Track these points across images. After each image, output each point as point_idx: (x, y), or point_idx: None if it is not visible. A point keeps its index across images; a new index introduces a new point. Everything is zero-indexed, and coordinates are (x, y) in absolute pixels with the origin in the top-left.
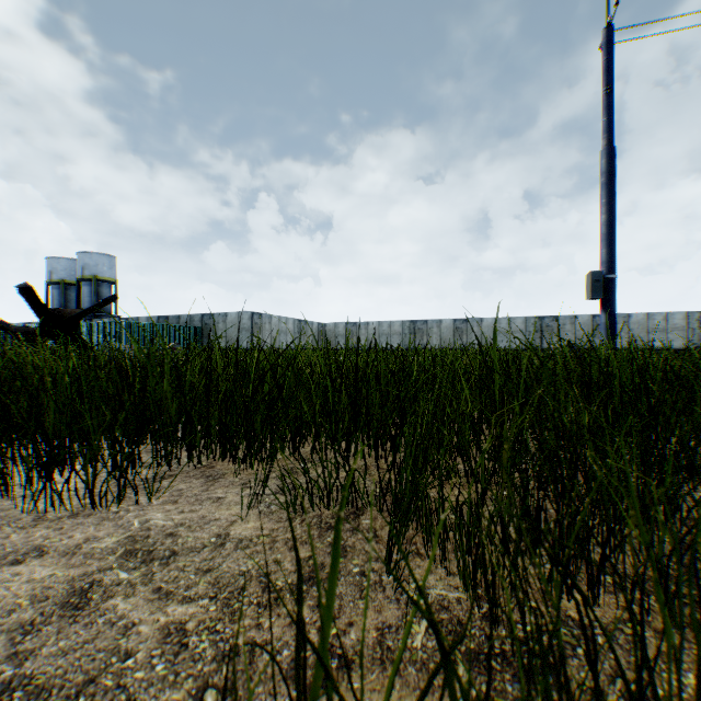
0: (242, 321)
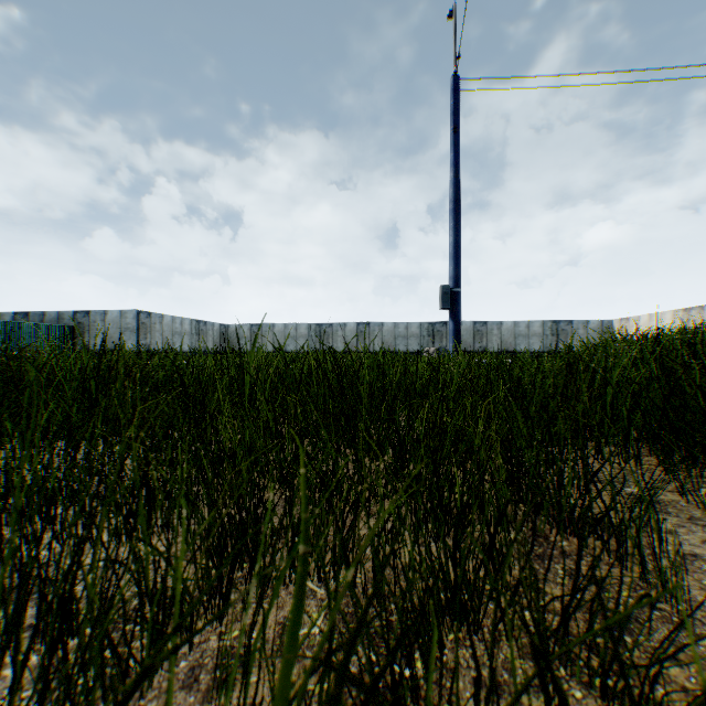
0: (126, 320)
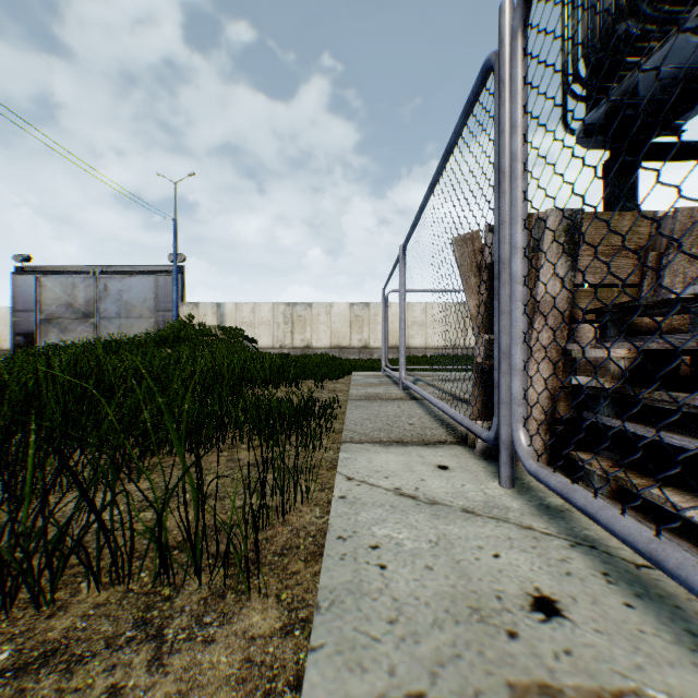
0: None
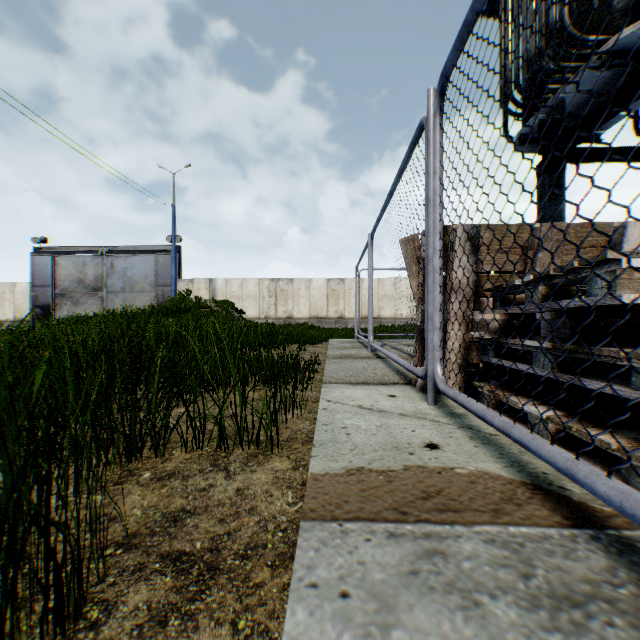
0: None
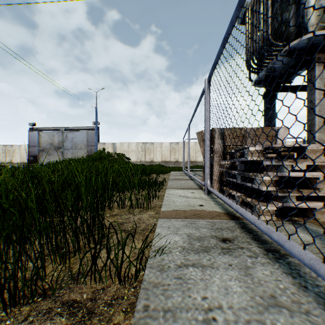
0: None
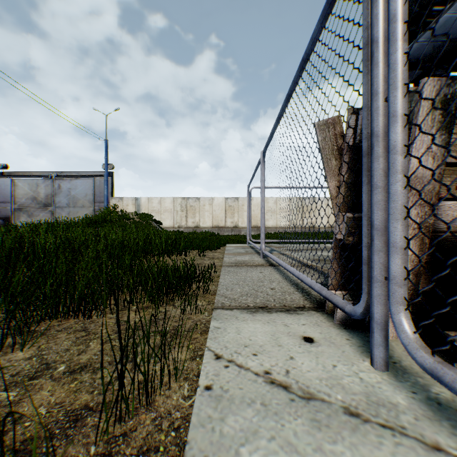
0: None
